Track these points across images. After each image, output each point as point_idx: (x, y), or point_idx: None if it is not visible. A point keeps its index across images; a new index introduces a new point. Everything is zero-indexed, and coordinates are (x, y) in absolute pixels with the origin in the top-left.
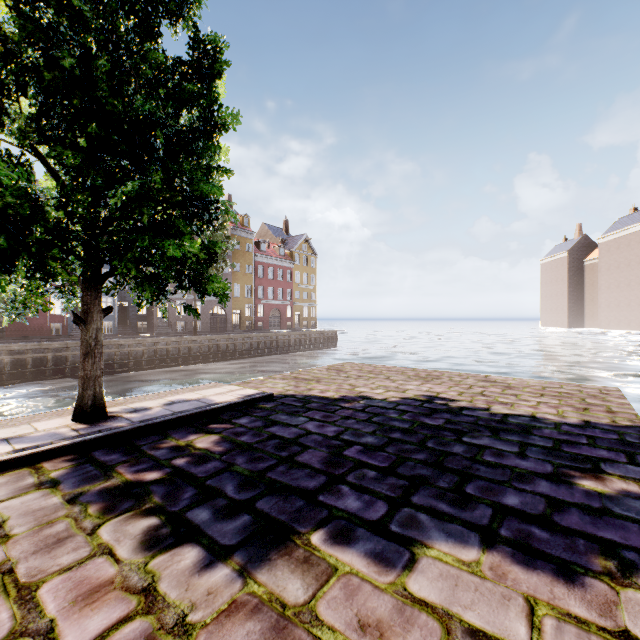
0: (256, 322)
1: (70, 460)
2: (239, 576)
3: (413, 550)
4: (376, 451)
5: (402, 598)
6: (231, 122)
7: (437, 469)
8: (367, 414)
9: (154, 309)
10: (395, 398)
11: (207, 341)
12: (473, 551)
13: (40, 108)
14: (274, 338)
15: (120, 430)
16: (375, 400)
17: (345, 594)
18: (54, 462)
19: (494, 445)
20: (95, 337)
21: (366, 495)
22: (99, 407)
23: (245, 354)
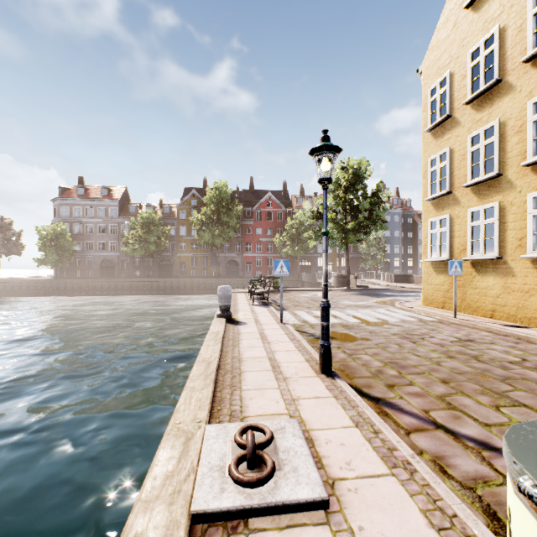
0: None
1: None
2: None
3: None
4: None
5: None
6: None
7: None
8: None
9: (417, 263)
10: None
11: None
12: None
13: None
14: None
15: None
16: None
17: None
18: None
19: None
20: None
21: None
22: None
23: None
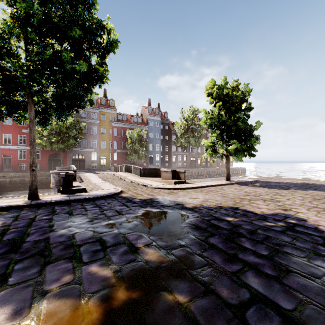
0: (206, 163)
1: (237, 184)
2: (284, 190)
3: (307, 190)
4: (296, 186)
5: (306, 191)
6: (260, 124)
7: (310, 188)
8: (289, 184)
9: (171, 158)
10: (295, 182)
11: (194, 170)
12: (316, 191)
13: (228, 128)
14: (218, 170)
15: (239, 182)
16: (289, 182)
17: (299, 191)
18: (235, 184)
19: (324, 187)
20: (229, 165)
21: (297, 188)
22: (230, 179)
23: (207, 176)
